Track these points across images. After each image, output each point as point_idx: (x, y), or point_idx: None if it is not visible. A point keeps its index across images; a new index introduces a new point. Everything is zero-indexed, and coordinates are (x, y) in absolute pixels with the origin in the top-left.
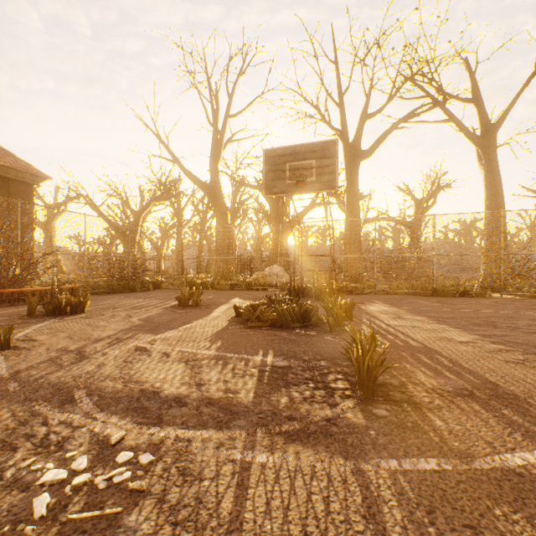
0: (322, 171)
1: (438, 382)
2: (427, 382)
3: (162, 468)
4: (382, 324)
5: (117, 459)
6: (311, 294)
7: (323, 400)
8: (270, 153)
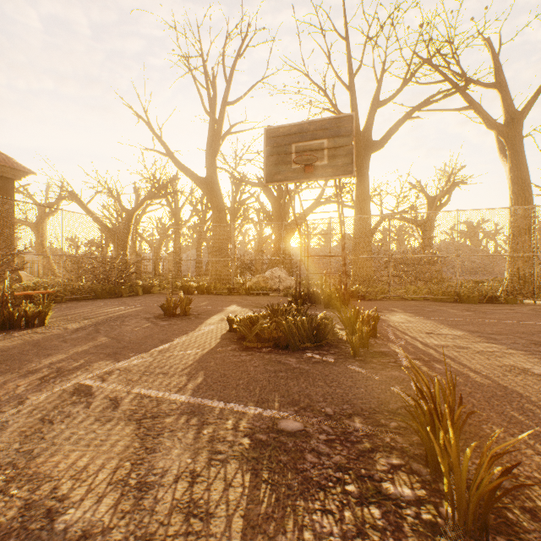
0: (336, 152)
1: None
2: None
3: None
4: (417, 343)
5: None
6: (319, 300)
7: None
8: (273, 133)
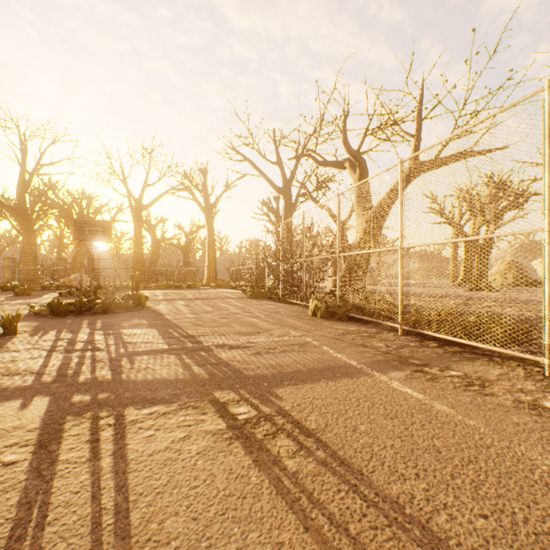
0: (105, 233)
1: None
2: None
3: None
4: None
5: None
6: None
7: None
8: (78, 221)
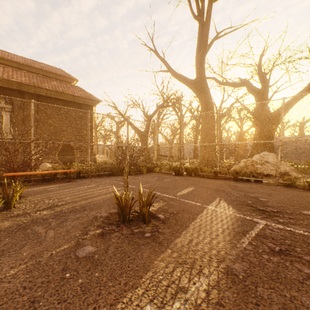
0: None
1: None
2: None
3: None
4: None
5: None
6: None
7: None
8: None
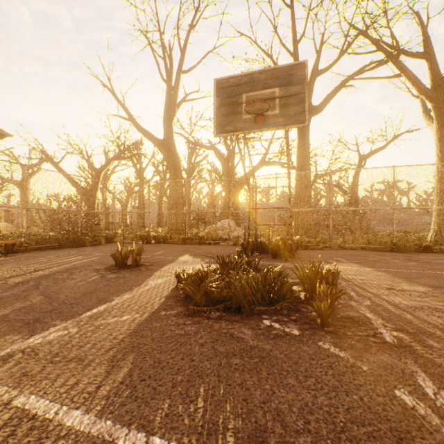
0: (288, 101)
1: None
2: None
3: None
4: (385, 303)
5: None
6: (267, 250)
7: None
8: (223, 83)
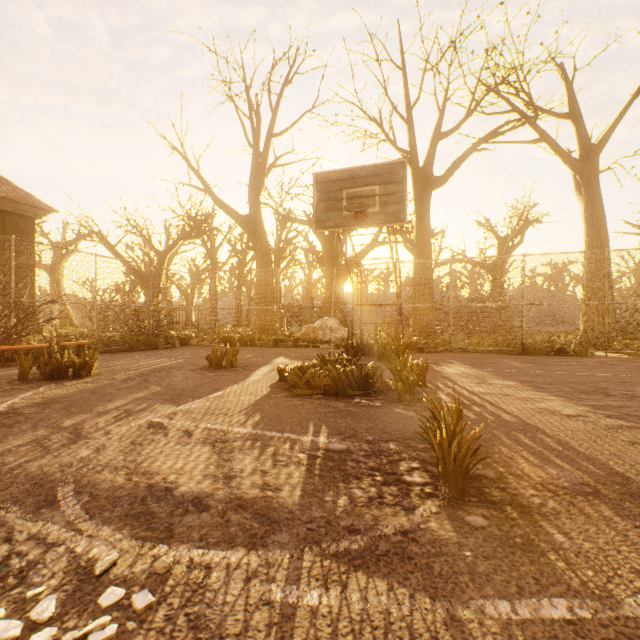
0: (388, 199)
1: (548, 473)
2: (533, 473)
3: (164, 617)
4: (464, 391)
5: (100, 600)
6: (373, 352)
7: (396, 502)
8: (323, 178)
